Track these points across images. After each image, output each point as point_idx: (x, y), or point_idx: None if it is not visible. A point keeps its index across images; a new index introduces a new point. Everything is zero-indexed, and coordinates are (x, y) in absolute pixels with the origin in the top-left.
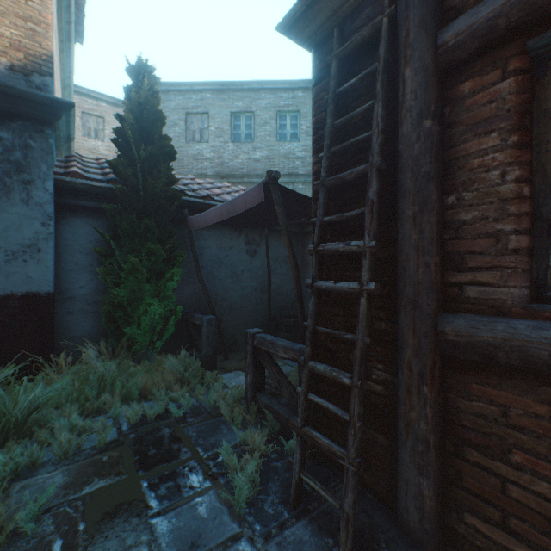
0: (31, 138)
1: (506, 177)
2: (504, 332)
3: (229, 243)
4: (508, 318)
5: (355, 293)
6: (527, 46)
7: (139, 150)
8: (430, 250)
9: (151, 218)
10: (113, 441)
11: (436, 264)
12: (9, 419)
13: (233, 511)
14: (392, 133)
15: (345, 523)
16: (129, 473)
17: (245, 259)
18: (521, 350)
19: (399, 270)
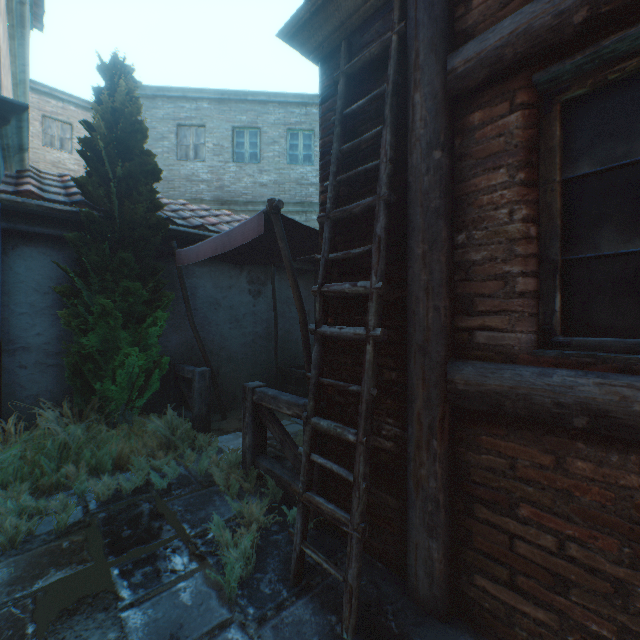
0: None
1: (514, 216)
2: (510, 380)
3: (228, 281)
4: (515, 365)
5: (361, 339)
6: (533, 80)
7: (113, 167)
8: (440, 292)
9: (130, 250)
10: (76, 522)
11: (445, 308)
12: None
13: (223, 595)
14: (402, 163)
15: (349, 597)
16: (96, 559)
17: (248, 301)
18: (526, 398)
19: (409, 314)
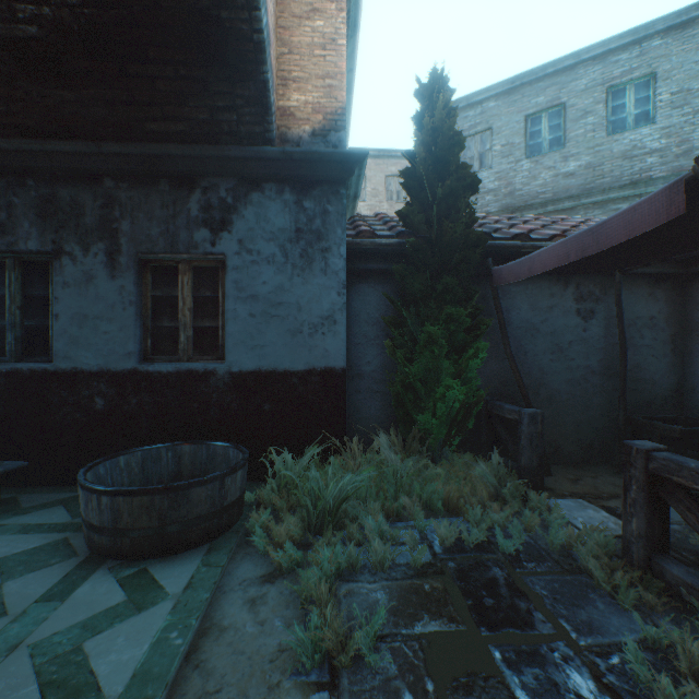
0: (328, 202)
1: None
2: None
3: (547, 301)
4: None
5: None
6: None
7: (432, 189)
8: None
9: (449, 274)
10: (428, 563)
11: None
12: (324, 505)
13: None
14: None
15: None
16: (466, 624)
17: (574, 324)
18: None
19: None
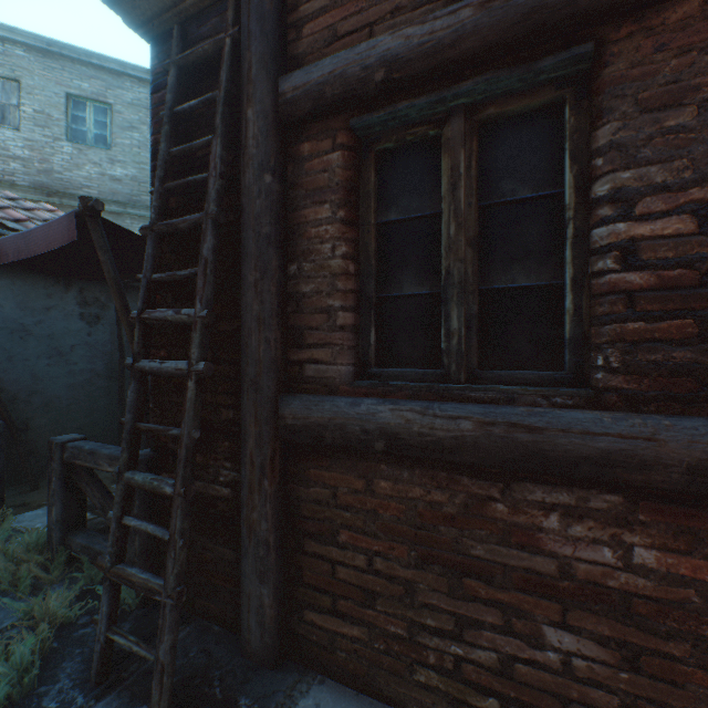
0: None
1: (336, 252)
2: (330, 411)
3: (45, 301)
4: (335, 397)
5: (185, 375)
6: (351, 124)
7: None
8: (271, 323)
9: None
10: None
11: (277, 340)
12: None
13: None
14: (240, 181)
15: (160, 677)
16: None
17: (79, 328)
18: (342, 428)
19: (243, 347)
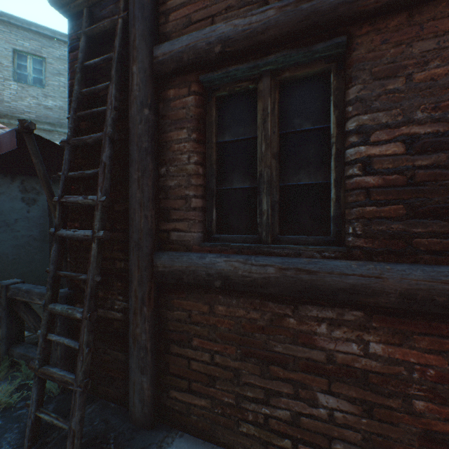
0: None
1: (191, 160)
2: (187, 262)
3: None
4: (189, 253)
5: (90, 239)
6: (200, 79)
7: None
8: (148, 205)
9: None
10: None
11: (152, 216)
12: None
13: None
14: (129, 113)
15: (72, 440)
16: None
17: (21, 207)
18: (194, 273)
19: (130, 220)
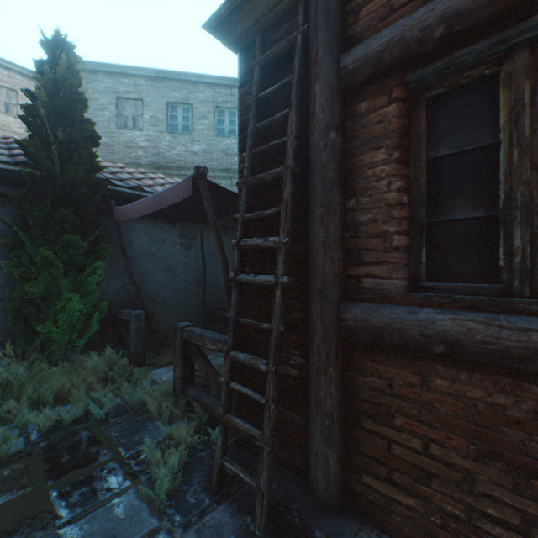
0: None
1: (391, 187)
2: (388, 317)
3: (162, 236)
4: (392, 305)
5: (272, 285)
6: (405, 79)
7: (55, 132)
8: (335, 246)
9: (71, 207)
10: (18, 452)
11: (339, 259)
12: None
13: (154, 507)
14: (306, 141)
15: (261, 500)
16: (36, 484)
17: (180, 252)
18: (400, 331)
19: (311, 264)
